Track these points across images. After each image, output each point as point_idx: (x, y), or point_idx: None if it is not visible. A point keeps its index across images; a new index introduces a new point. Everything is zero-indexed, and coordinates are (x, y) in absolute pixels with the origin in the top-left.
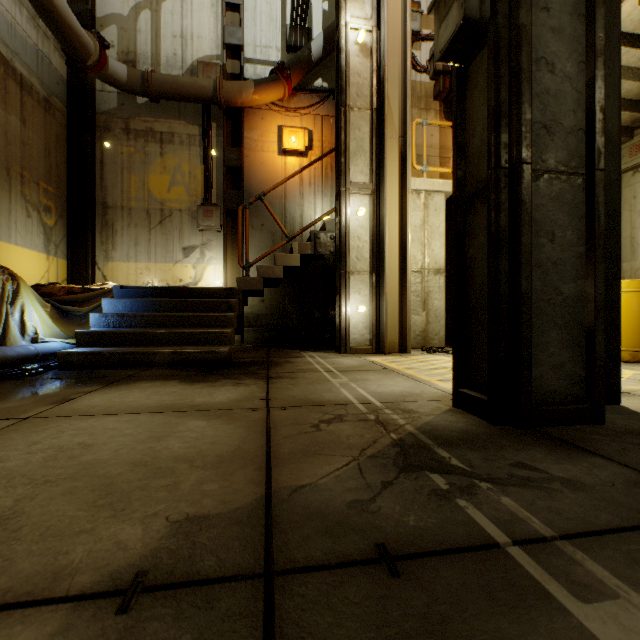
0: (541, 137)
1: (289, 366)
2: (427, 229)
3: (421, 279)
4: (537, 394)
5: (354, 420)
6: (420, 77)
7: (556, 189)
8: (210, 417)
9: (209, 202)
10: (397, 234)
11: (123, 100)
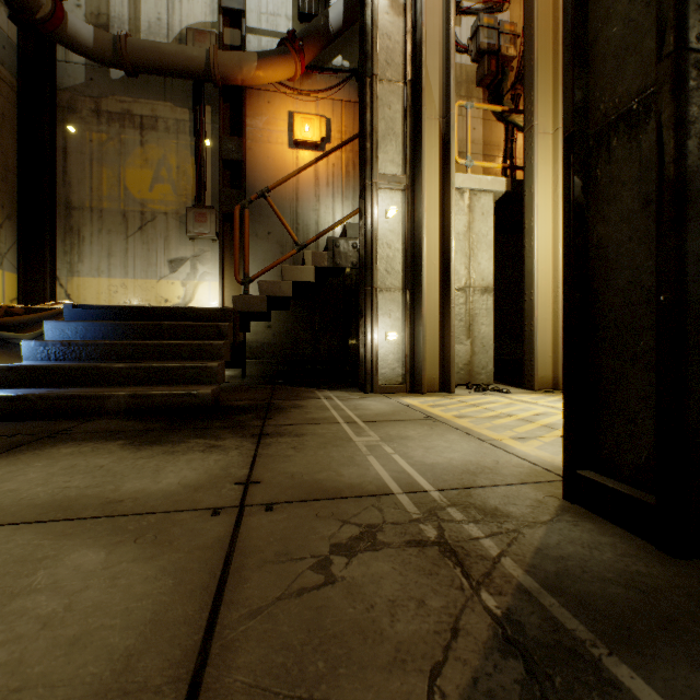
0: None
1: (296, 413)
2: (472, 237)
3: (465, 299)
4: None
5: (399, 543)
6: (460, 58)
7: None
8: (122, 537)
9: (202, 204)
10: (437, 241)
11: (92, 74)
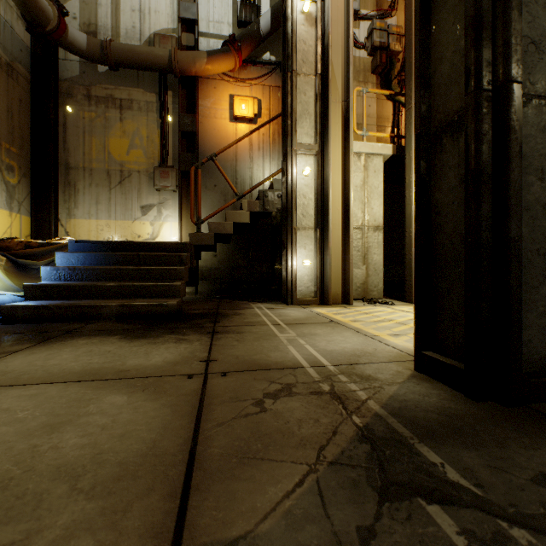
0: (529, 55)
1: (237, 318)
2: (367, 189)
3: (361, 235)
4: (525, 362)
5: (305, 393)
6: (359, 53)
7: (545, 118)
8: (134, 389)
9: (165, 164)
10: (340, 192)
11: (85, 68)
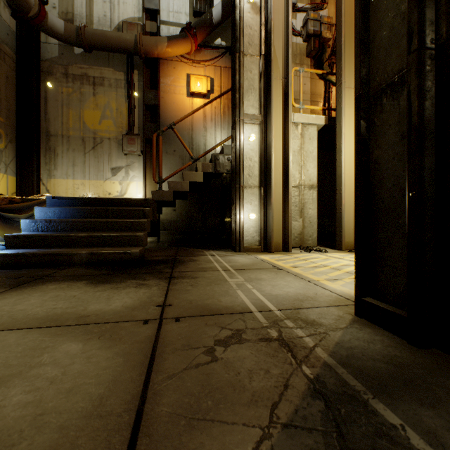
0: None
1: (192, 264)
2: (303, 153)
3: (298, 193)
4: None
5: (255, 339)
6: (296, 39)
7: None
8: (91, 336)
9: (132, 132)
10: (281, 156)
11: (63, 50)
